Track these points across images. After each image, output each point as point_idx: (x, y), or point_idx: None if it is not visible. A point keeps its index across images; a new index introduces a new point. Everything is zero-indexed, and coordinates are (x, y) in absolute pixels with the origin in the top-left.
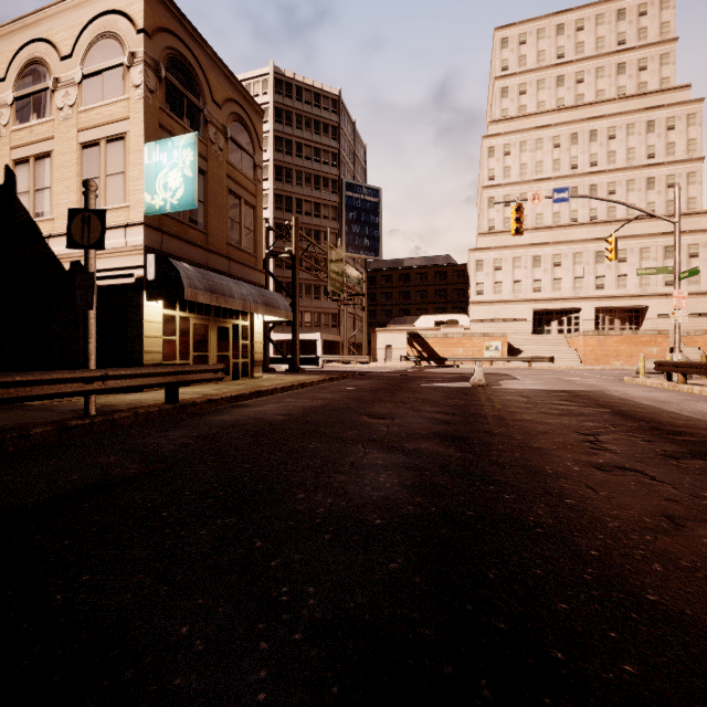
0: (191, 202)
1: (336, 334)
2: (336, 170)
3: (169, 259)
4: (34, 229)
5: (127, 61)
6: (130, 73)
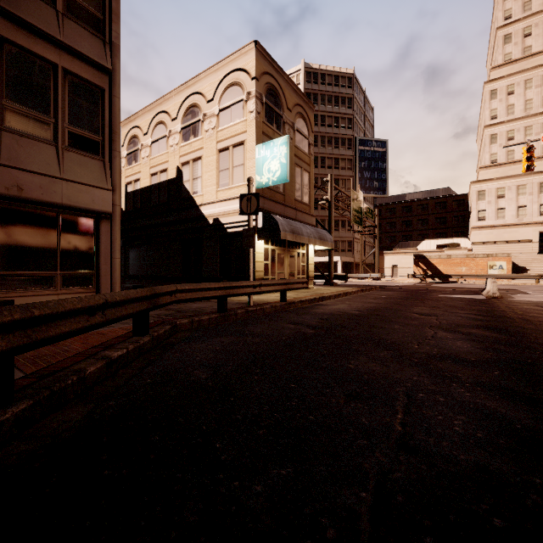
0: (285, 179)
1: (351, 256)
2: (351, 131)
3: (271, 214)
4: (192, 201)
5: (245, 97)
6: (247, 104)
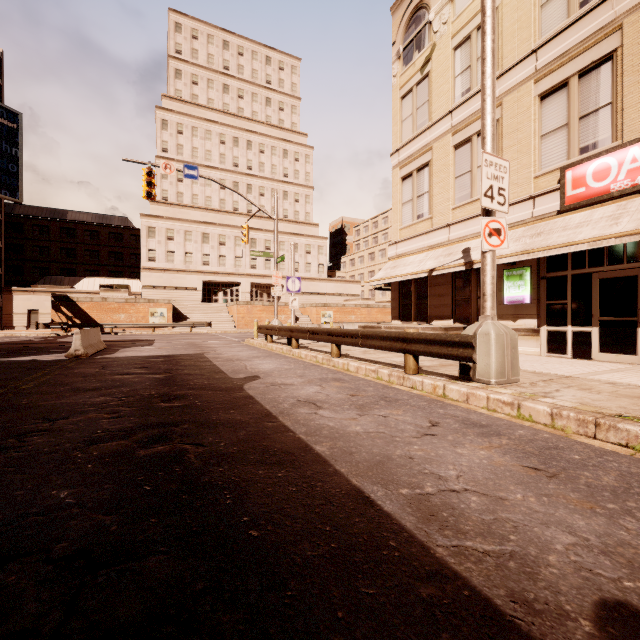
0: None
1: None
2: None
3: None
4: None
5: None
6: None
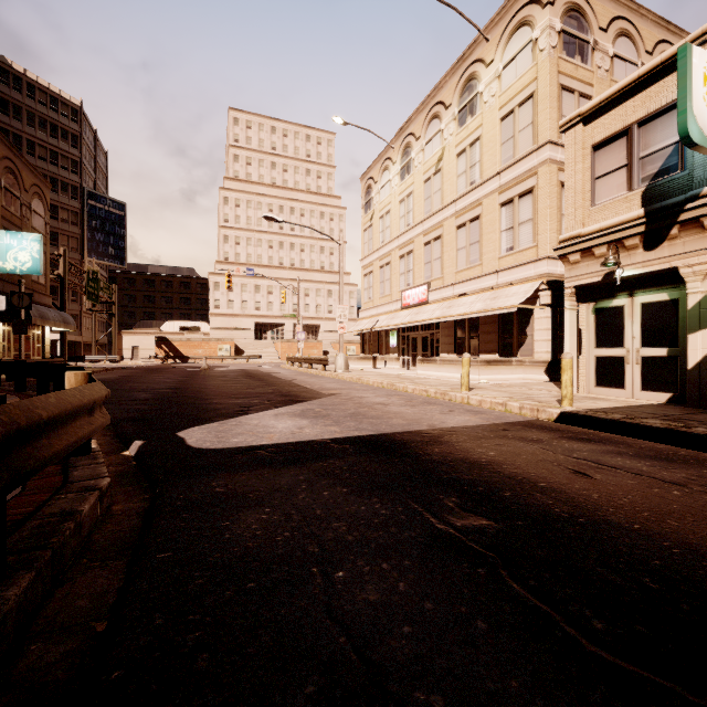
0: (38, 272)
1: (77, 334)
2: (77, 177)
3: None
4: None
5: None
6: None
